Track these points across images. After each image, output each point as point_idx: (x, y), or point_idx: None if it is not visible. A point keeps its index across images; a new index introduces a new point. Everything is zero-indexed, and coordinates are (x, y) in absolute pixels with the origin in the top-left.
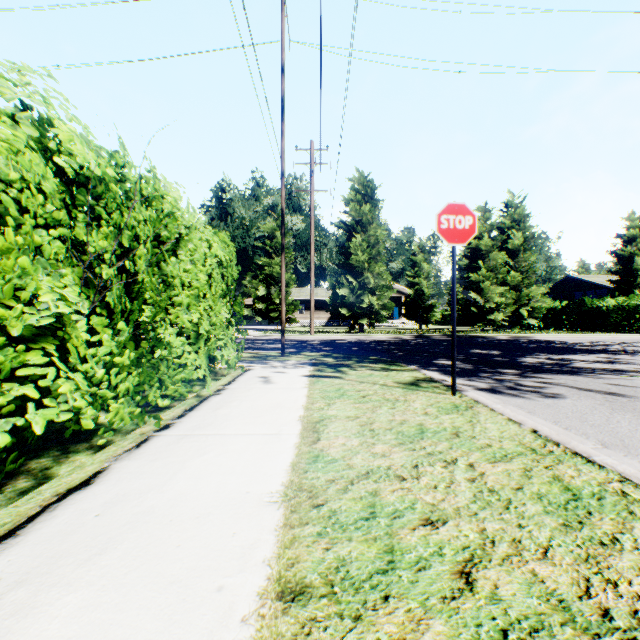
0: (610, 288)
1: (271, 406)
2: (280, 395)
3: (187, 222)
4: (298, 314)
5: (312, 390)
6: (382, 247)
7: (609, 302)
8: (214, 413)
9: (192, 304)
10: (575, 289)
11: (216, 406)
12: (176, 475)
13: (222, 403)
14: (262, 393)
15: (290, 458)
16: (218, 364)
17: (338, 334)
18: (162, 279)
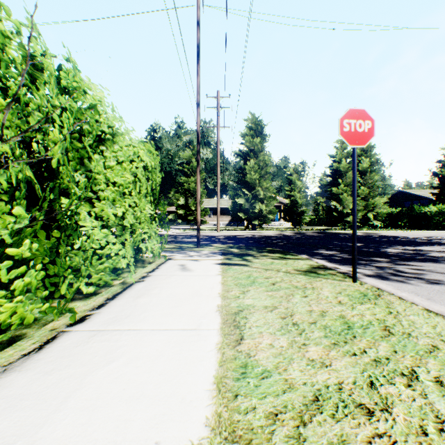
0: (430, 199)
1: (189, 294)
2: (197, 282)
3: (111, 122)
4: (207, 218)
5: (225, 277)
6: (269, 169)
7: (432, 208)
8: (134, 302)
9: (117, 199)
10: (405, 200)
11: (137, 294)
12: (66, 402)
13: (144, 291)
14: (181, 280)
15: (213, 368)
16: (146, 254)
17: (237, 231)
18: (86, 174)
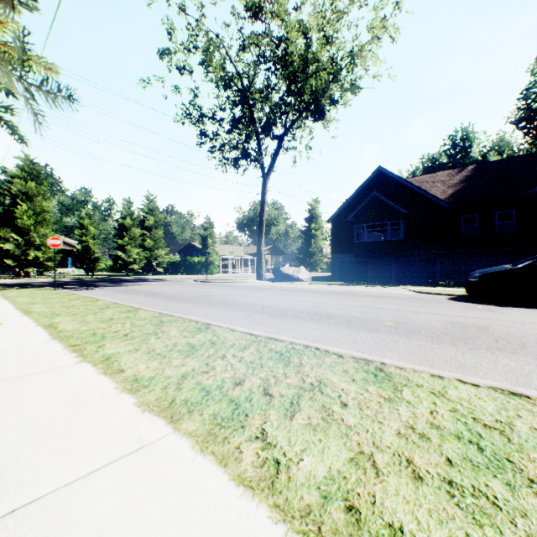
0: None
1: None
2: None
3: None
4: None
5: None
6: (49, 215)
7: (197, 259)
8: None
9: None
10: (194, 251)
11: None
12: None
13: None
14: None
15: None
16: None
17: (4, 279)
18: None
